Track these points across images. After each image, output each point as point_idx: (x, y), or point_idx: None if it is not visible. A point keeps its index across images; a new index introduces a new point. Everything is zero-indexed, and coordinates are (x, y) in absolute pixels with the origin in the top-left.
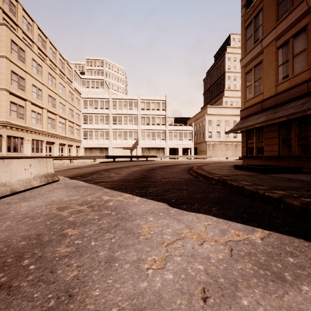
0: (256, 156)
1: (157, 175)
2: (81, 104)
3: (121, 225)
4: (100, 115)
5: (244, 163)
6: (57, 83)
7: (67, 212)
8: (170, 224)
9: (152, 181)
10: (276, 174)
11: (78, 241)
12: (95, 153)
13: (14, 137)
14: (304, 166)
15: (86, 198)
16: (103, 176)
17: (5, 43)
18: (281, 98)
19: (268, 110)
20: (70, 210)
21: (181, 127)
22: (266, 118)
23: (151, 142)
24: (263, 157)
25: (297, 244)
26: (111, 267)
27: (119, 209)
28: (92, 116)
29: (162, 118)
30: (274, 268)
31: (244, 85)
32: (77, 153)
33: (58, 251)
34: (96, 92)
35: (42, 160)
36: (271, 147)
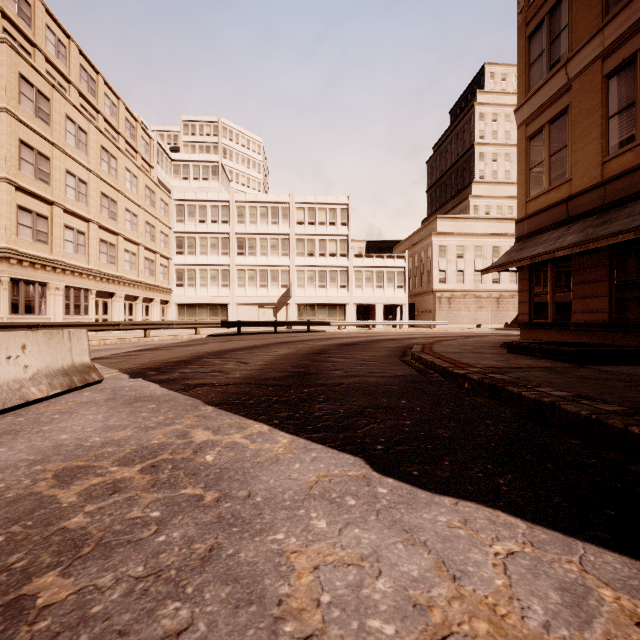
0: (553, 323)
1: (332, 368)
2: (171, 214)
3: (224, 556)
4: (211, 236)
5: (525, 338)
6: (120, 168)
7: (77, 489)
8: (383, 553)
9: (321, 385)
10: (614, 367)
11: None
12: (201, 316)
13: (26, 281)
14: None
15: (150, 435)
16: (209, 369)
17: (6, 82)
18: (616, 190)
19: (585, 218)
20: (90, 481)
21: (382, 260)
22: (580, 237)
23: (317, 292)
24: (571, 326)
25: None
26: None
27: (230, 480)
28: (193, 238)
29: (340, 241)
30: None
31: (524, 164)
32: (163, 316)
33: None
34: (204, 188)
35: (58, 333)
36: (590, 303)
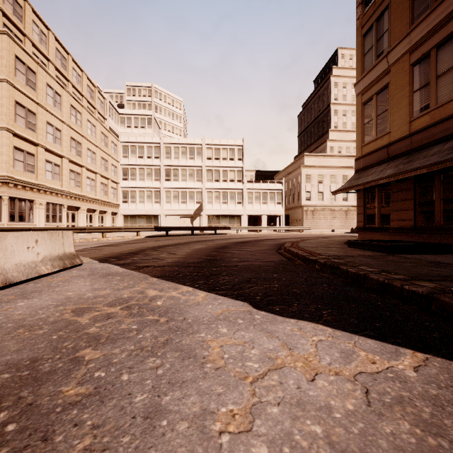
0: (379, 228)
1: (231, 256)
2: (119, 152)
3: (174, 342)
4: (147, 167)
5: (361, 238)
6: (84, 120)
7: (88, 317)
8: (256, 341)
9: (224, 266)
10: (412, 255)
11: (101, 373)
12: (139, 223)
13: (19, 199)
14: None
15: (121, 292)
16: (150, 257)
17: (6, 61)
18: (418, 140)
19: (398, 158)
20: (94, 313)
21: (266, 184)
22: (395, 171)
23: (221, 206)
24: (390, 229)
25: None
26: (154, 429)
27: (173, 313)
28: (135, 169)
29: (237, 171)
30: (452, 433)
31: (360, 121)
32: (113, 223)
33: (63, 394)
34: (142, 133)
35: (56, 233)
36: (402, 214)
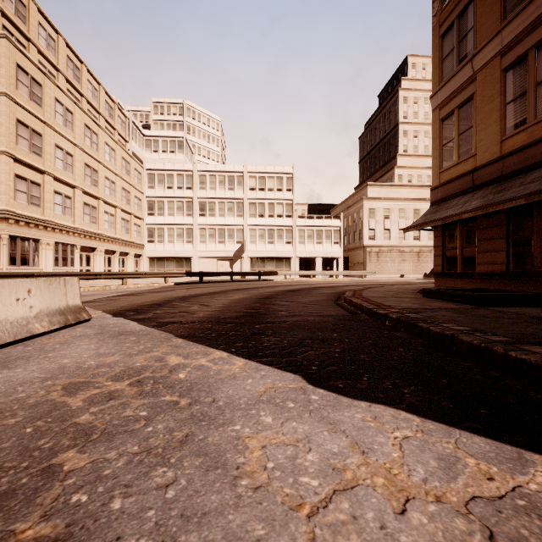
0: (461, 273)
1: (278, 309)
2: (144, 181)
3: (196, 440)
4: (177, 200)
5: (439, 286)
6: (101, 143)
7: (82, 397)
8: (313, 438)
9: (269, 323)
10: (508, 308)
11: (81, 496)
12: (168, 268)
13: (22, 238)
14: None
15: (134, 360)
16: (177, 310)
17: (6, 71)
18: (512, 164)
19: (487, 186)
20: (91, 392)
21: (321, 220)
22: (482, 202)
23: (267, 247)
24: (476, 275)
25: None
26: None
27: (198, 391)
28: (162, 202)
29: (286, 205)
30: None
31: (438, 142)
32: (137, 268)
33: (14, 538)
34: (171, 159)
35: (56, 280)
36: (491, 256)
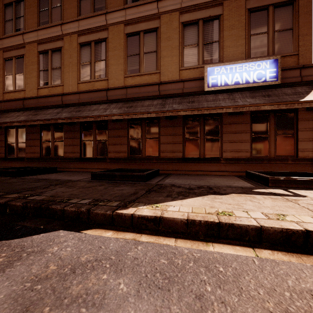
0: (17, 158)
1: None
2: None
3: None
4: None
5: (3, 166)
6: None
7: None
8: None
9: None
10: (31, 176)
11: None
12: None
13: None
14: (60, 166)
15: None
16: None
17: None
18: (42, 102)
19: (30, 110)
20: None
21: None
22: (26, 118)
23: None
24: (25, 159)
25: None
26: None
27: None
28: None
29: None
30: None
31: (2, 72)
32: None
33: None
34: None
35: None
36: (33, 148)
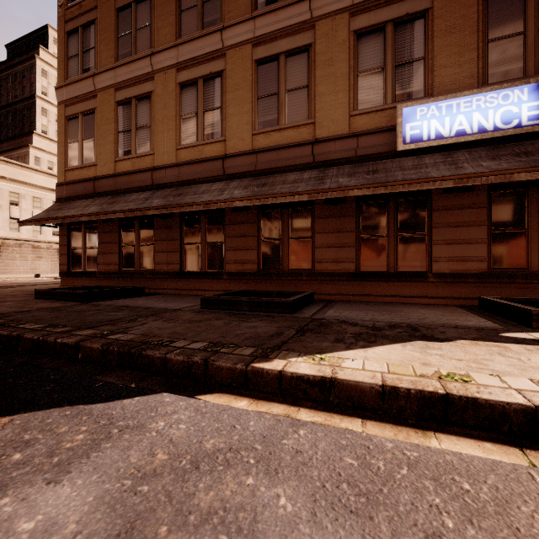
0: (86, 272)
1: None
2: None
3: None
4: None
5: (65, 285)
6: None
7: None
8: None
9: None
10: (107, 301)
11: None
12: None
13: None
14: (149, 285)
15: None
16: None
17: None
18: (122, 183)
19: (105, 196)
20: None
21: None
22: (98, 209)
23: None
24: (97, 274)
25: (53, 418)
26: None
27: None
28: None
29: None
30: None
31: (64, 138)
32: None
33: None
34: None
35: None
36: (109, 257)
